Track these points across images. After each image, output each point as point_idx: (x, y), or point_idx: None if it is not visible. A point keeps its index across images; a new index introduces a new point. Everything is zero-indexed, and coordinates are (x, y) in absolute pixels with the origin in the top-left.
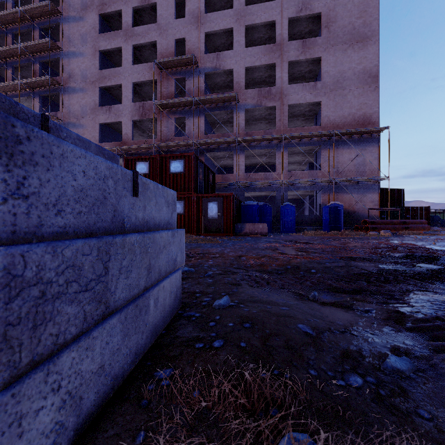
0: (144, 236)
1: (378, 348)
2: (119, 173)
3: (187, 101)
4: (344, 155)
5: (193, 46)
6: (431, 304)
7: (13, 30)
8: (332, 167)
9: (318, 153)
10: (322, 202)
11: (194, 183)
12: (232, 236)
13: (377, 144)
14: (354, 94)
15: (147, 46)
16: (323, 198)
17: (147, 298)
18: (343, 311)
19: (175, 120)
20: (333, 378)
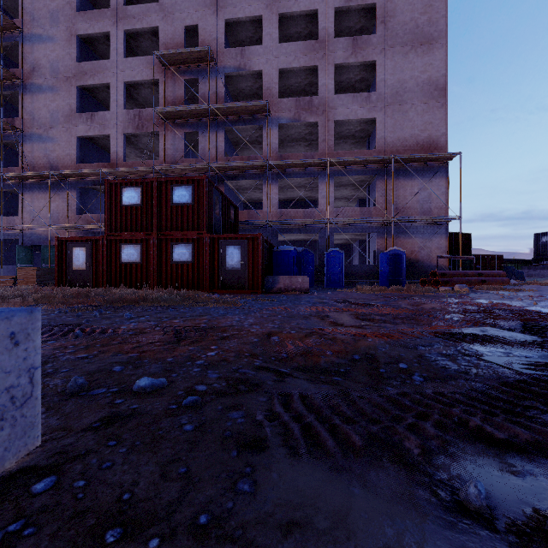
0: None
1: None
2: None
3: (200, 110)
4: (405, 188)
5: (209, 37)
6: None
7: None
8: (390, 204)
9: (372, 185)
10: (378, 248)
11: (207, 219)
12: (261, 293)
13: (445, 175)
14: (418, 111)
15: (146, 33)
16: (379, 243)
17: None
18: None
19: (184, 136)
20: None
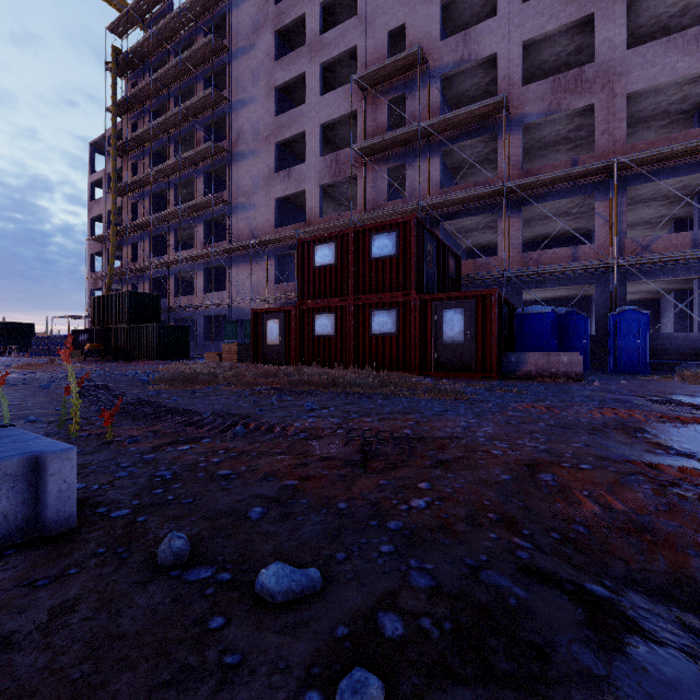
0: None
1: None
2: None
3: (407, 134)
4: None
5: (419, 34)
6: None
7: (176, 92)
8: None
9: None
10: None
11: (415, 274)
12: (496, 378)
13: None
14: None
15: (344, 59)
16: None
17: None
18: None
19: (388, 173)
20: None
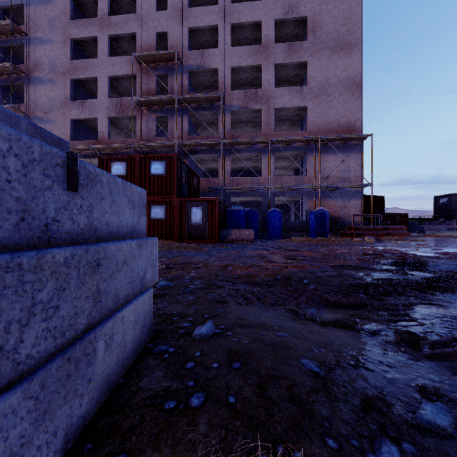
0: (86, 249)
1: (401, 387)
2: (35, 151)
3: (169, 99)
4: (329, 161)
5: (176, 42)
6: (441, 320)
7: None
8: (318, 173)
9: (304, 158)
10: (309, 208)
11: (176, 186)
12: (217, 242)
13: (360, 151)
14: (339, 101)
15: (126, 37)
16: (309, 204)
17: (91, 341)
18: (348, 333)
19: (156, 119)
20: (360, 451)
